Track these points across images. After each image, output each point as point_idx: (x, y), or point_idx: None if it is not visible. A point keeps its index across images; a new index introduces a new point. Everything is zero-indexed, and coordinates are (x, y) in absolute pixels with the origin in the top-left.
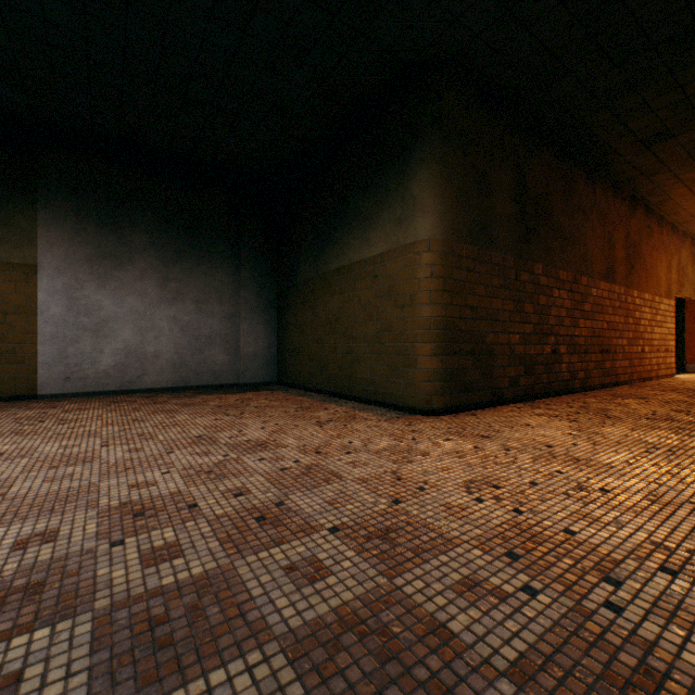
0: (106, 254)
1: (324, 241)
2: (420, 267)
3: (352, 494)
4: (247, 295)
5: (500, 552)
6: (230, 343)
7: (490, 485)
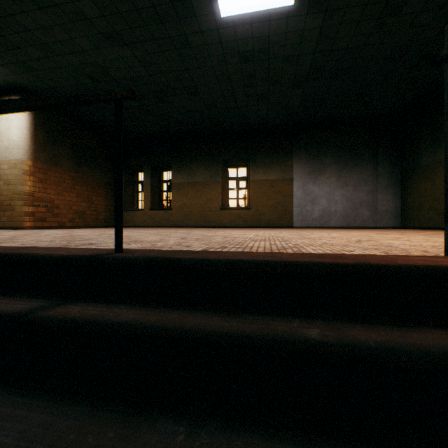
0: (315, 170)
1: (440, 141)
2: None
3: None
4: (381, 180)
5: None
6: (371, 206)
7: None
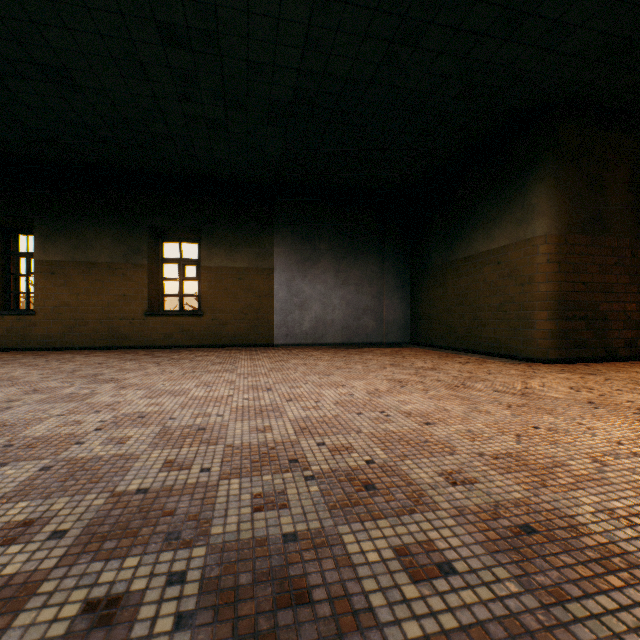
0: (306, 258)
1: (452, 237)
2: (537, 256)
3: (499, 385)
4: (388, 279)
5: (584, 402)
6: (377, 314)
7: (586, 389)
